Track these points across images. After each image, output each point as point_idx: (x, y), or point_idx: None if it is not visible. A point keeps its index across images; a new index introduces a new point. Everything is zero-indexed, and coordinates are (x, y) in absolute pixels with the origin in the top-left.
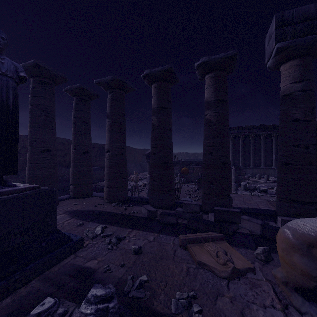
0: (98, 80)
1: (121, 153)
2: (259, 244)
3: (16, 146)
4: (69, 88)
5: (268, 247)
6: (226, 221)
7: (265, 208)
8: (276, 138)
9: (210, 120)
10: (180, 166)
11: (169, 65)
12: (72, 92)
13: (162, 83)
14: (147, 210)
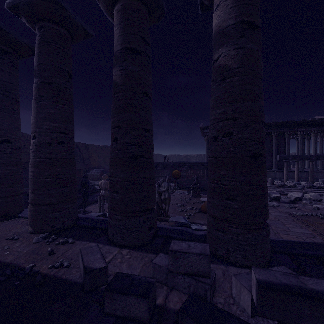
0: (11, 0)
1: (58, 141)
2: None
3: None
4: None
5: None
6: None
7: (297, 230)
8: (277, 137)
9: (227, 65)
10: (170, 168)
11: None
12: None
13: (131, 2)
14: (82, 267)
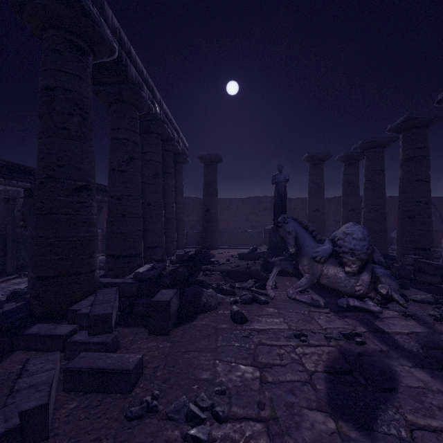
0: (353, 147)
1: (374, 210)
2: (428, 289)
3: (285, 209)
4: (338, 158)
5: (409, 282)
6: (421, 271)
7: None
8: None
9: None
10: None
11: (405, 115)
12: (340, 161)
13: (407, 132)
14: None
